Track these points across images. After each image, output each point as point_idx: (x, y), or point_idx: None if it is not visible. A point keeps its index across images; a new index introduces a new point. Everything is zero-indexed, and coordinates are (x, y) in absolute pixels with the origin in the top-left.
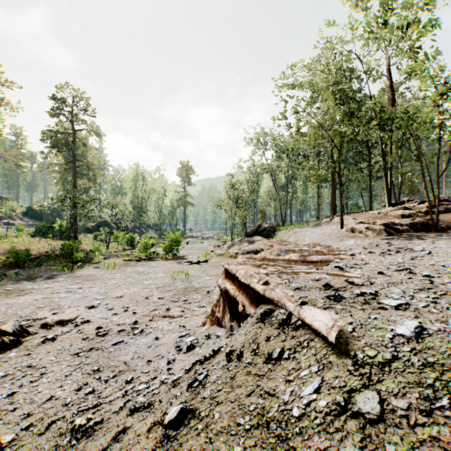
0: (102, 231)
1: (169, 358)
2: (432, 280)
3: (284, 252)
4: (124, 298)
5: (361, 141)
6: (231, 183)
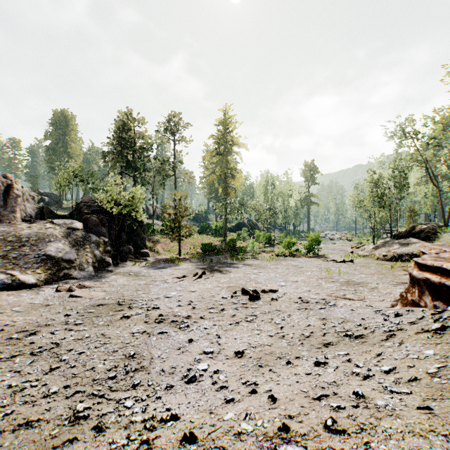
0: (242, 230)
1: (381, 318)
2: None
3: None
4: (299, 282)
5: None
6: (372, 181)
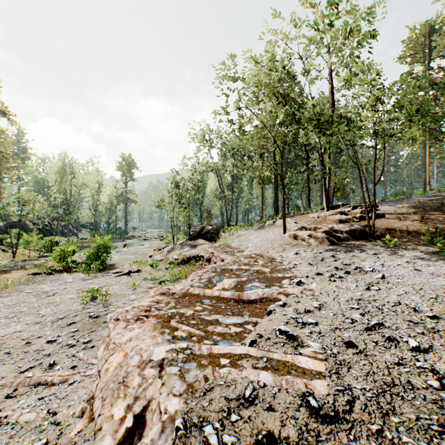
0: (12, 233)
1: None
2: (436, 371)
3: (218, 275)
4: None
5: (301, 146)
6: (173, 181)
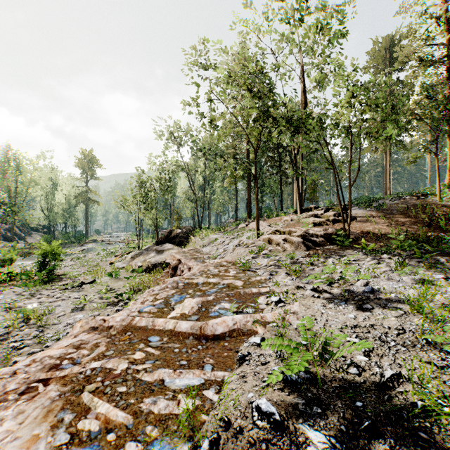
0: None
1: None
2: None
3: (179, 292)
4: None
5: (274, 147)
6: (139, 179)
